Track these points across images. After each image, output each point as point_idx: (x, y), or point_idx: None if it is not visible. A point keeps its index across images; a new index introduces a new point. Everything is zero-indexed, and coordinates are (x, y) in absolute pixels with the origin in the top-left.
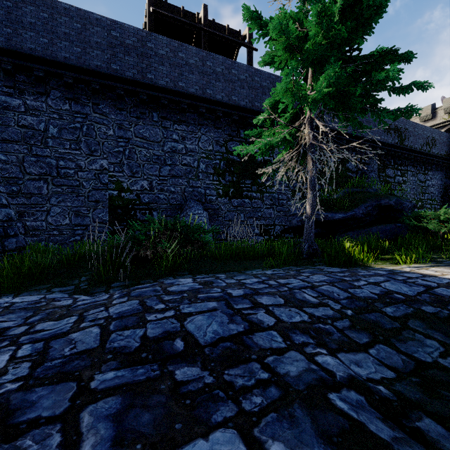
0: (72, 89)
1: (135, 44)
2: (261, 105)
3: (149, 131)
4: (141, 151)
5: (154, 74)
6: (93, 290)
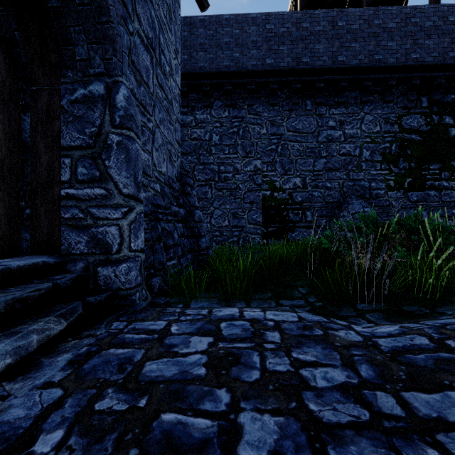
0: (230, 96)
1: (289, 30)
2: None
3: (302, 123)
4: (294, 146)
5: (309, 57)
6: (336, 310)
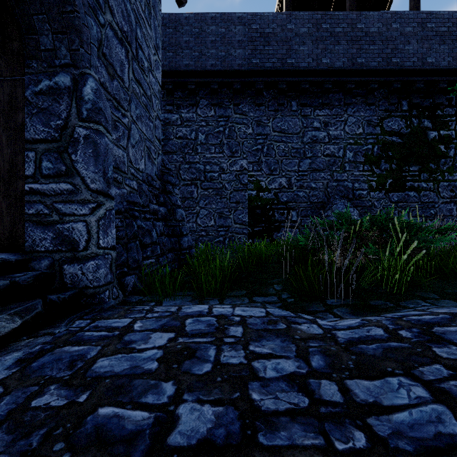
0: (216, 95)
1: (274, 31)
2: (438, 59)
3: (287, 123)
4: (279, 146)
5: (294, 58)
6: (306, 306)
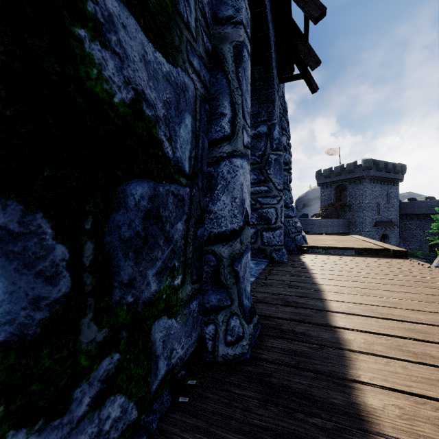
0: (418, 218)
1: (434, 204)
2: None
3: None
4: None
5: None
6: None
